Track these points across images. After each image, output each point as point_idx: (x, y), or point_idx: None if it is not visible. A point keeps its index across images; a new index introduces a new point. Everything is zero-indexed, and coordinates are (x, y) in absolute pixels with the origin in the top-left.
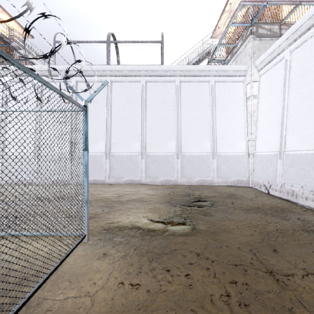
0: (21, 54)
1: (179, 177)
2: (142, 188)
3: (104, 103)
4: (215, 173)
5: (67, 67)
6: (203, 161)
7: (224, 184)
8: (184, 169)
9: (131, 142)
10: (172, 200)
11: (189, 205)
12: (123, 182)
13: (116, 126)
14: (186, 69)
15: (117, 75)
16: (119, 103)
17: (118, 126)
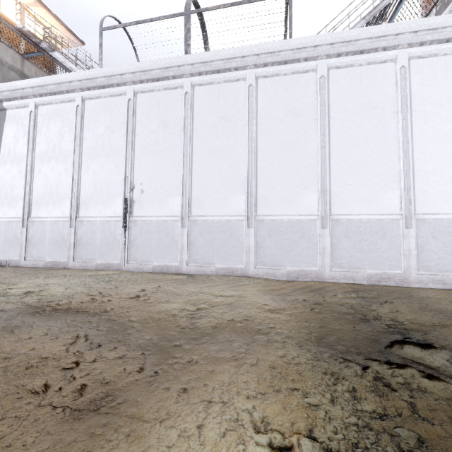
0: (64, 67)
1: (326, 266)
2: (249, 289)
3: (180, 126)
4: (412, 260)
5: (120, 68)
6: (382, 233)
7: (436, 286)
8: (338, 248)
9: (228, 196)
10: (329, 333)
11: (387, 364)
12: (214, 271)
13: (200, 166)
14: (341, 40)
15: (203, 72)
16: (206, 123)
17: (205, 167)
